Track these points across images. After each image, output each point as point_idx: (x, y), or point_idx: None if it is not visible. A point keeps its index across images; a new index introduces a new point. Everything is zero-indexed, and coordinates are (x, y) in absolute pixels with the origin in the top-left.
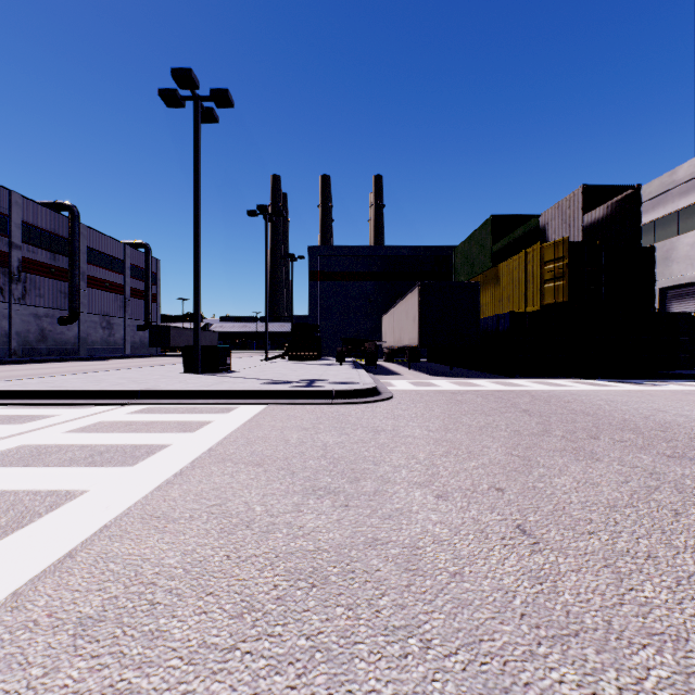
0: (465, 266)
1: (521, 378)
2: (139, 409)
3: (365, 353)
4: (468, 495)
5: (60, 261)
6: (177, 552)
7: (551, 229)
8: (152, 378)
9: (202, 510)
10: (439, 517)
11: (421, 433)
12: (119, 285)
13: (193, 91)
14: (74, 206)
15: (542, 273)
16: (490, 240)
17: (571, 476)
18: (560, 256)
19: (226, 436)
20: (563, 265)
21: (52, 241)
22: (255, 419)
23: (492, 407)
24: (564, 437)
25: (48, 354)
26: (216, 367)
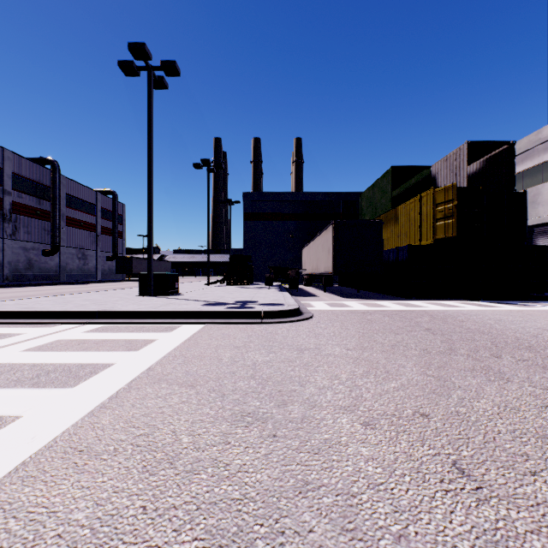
0: (369, 208)
1: (417, 299)
2: (95, 328)
3: (288, 279)
4: (395, 422)
5: (44, 205)
6: (89, 501)
7: (440, 178)
8: (111, 300)
9: (128, 442)
10: (369, 451)
11: (341, 352)
12: (92, 224)
13: (147, 62)
14: (55, 161)
15: (434, 213)
16: (390, 187)
17: (489, 399)
18: (450, 199)
19: (166, 354)
20: (452, 206)
21: (38, 189)
22: (194, 338)
23: (399, 326)
24: (469, 355)
25: (34, 279)
26: (166, 291)
